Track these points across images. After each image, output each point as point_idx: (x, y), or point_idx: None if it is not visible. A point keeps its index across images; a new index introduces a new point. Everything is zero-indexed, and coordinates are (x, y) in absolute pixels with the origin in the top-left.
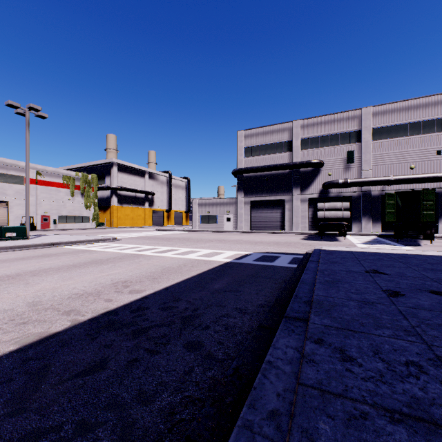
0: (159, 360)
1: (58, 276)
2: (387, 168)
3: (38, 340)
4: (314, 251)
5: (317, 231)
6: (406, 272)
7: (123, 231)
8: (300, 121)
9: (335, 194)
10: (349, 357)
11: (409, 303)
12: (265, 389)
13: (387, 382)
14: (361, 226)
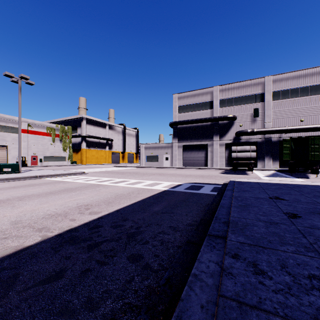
0: (107, 270)
1: (37, 201)
2: (283, 120)
3: (13, 253)
4: (230, 182)
5: (231, 167)
6: (300, 198)
7: (90, 167)
8: (219, 87)
9: (245, 140)
10: (260, 270)
11: (305, 223)
12: (191, 300)
13: (295, 295)
14: (264, 164)
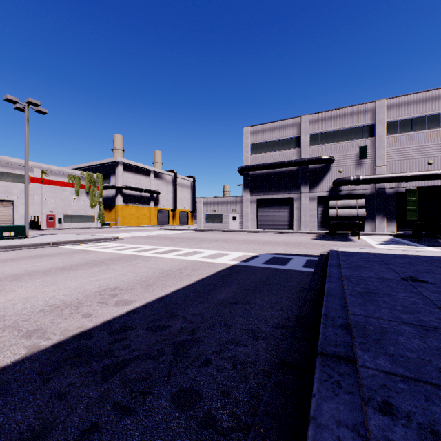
0: (131, 430)
1: (40, 281)
2: (403, 163)
3: None
4: (331, 252)
5: (327, 230)
6: None
7: (127, 230)
8: (309, 116)
9: (346, 192)
10: None
11: None
12: None
13: None
14: (374, 226)
